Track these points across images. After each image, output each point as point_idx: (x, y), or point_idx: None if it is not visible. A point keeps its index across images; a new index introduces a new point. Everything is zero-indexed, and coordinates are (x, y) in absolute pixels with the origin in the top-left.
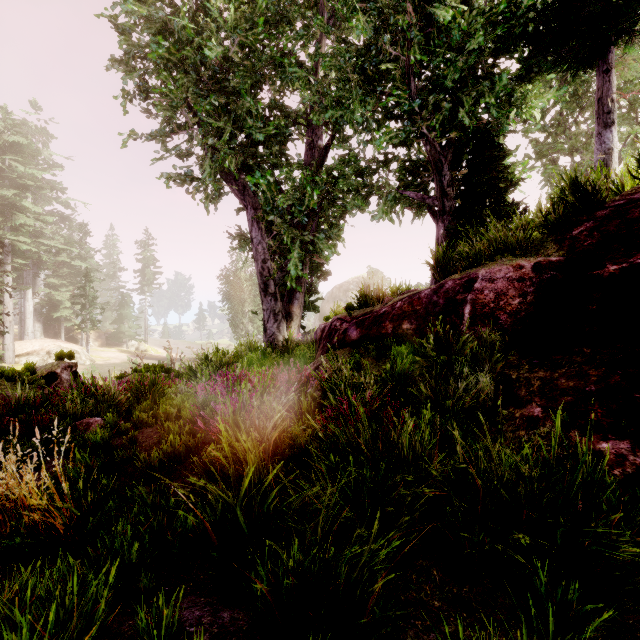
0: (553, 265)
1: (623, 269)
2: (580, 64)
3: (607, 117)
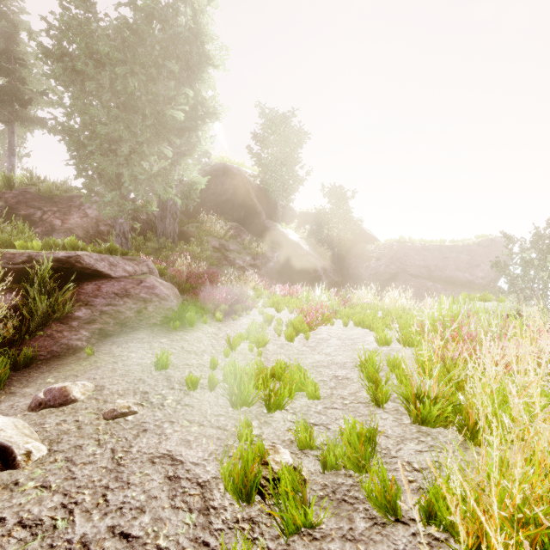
0: (1, 206)
1: (27, 212)
2: (1, 121)
3: (13, 151)
